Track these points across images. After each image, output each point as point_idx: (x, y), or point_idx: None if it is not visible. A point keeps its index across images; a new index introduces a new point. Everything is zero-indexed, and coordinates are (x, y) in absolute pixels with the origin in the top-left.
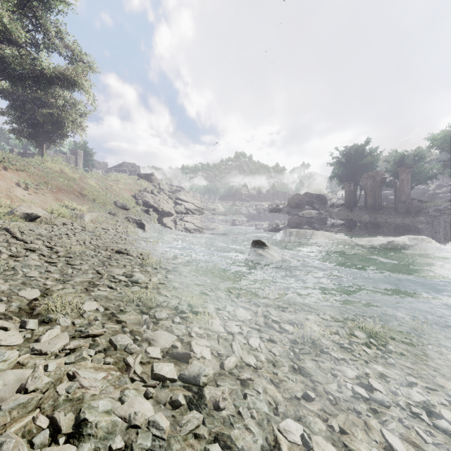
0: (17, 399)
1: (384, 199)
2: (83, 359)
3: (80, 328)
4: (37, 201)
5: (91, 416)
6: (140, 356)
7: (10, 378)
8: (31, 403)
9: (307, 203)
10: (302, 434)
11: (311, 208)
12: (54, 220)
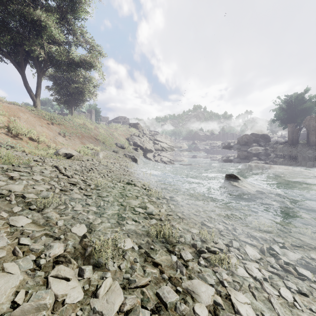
0: None
1: None
2: None
3: (127, 276)
4: (71, 144)
5: None
6: None
7: None
8: None
9: (254, 141)
10: None
11: (257, 145)
12: (82, 158)
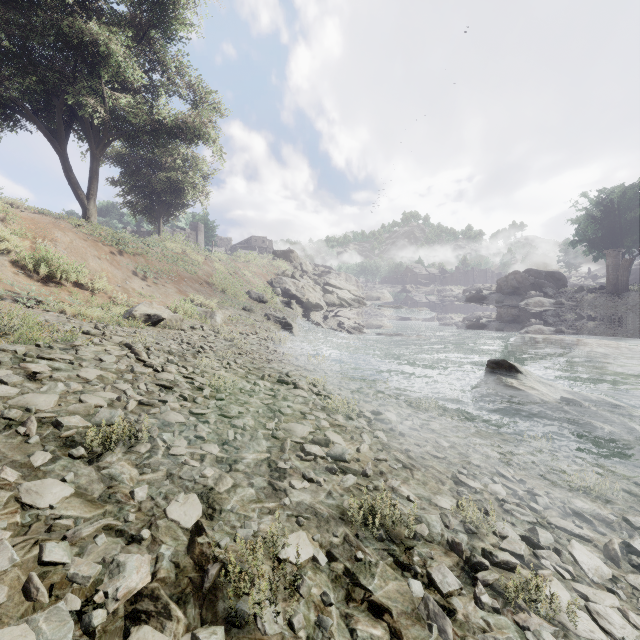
0: None
1: None
2: None
3: None
4: (157, 295)
5: None
6: None
7: None
8: None
9: (532, 286)
10: None
11: (540, 294)
12: (181, 324)
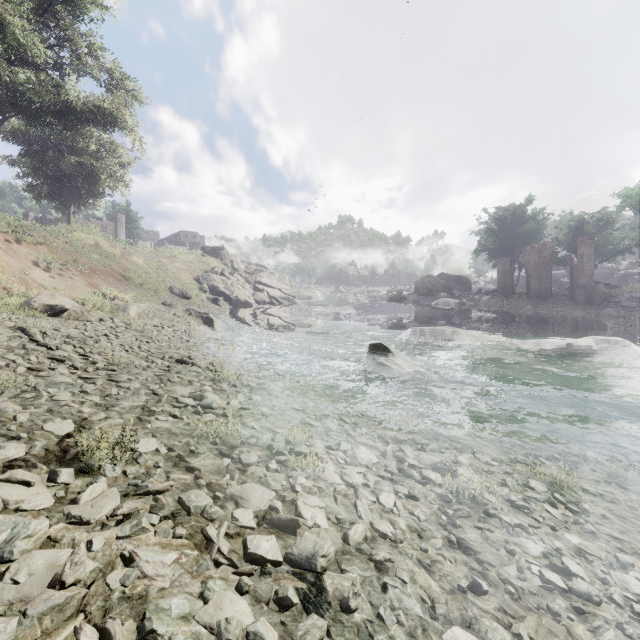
0: (49, 598)
1: (553, 283)
2: (143, 530)
3: (135, 481)
4: (63, 288)
5: (160, 624)
6: (226, 524)
7: (39, 563)
8: (70, 604)
9: (443, 288)
10: None
11: (448, 295)
12: (87, 315)
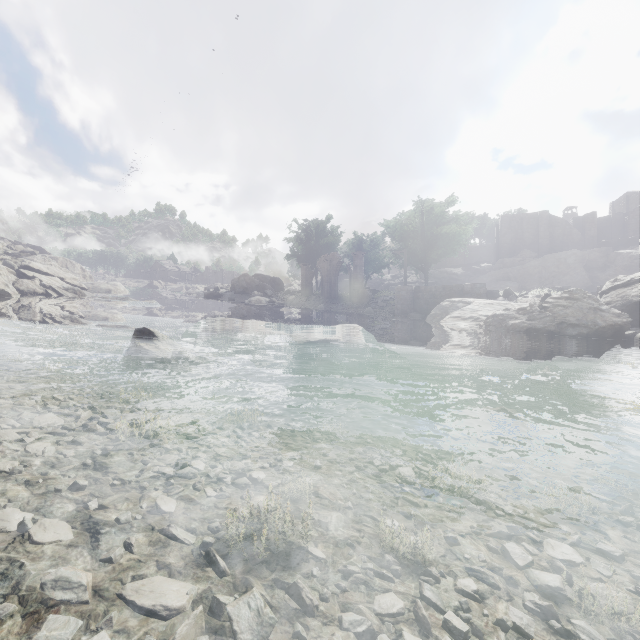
0: None
1: (346, 288)
2: None
3: None
4: None
5: None
6: None
7: None
8: None
9: (258, 287)
10: (23, 518)
11: (261, 294)
12: None
